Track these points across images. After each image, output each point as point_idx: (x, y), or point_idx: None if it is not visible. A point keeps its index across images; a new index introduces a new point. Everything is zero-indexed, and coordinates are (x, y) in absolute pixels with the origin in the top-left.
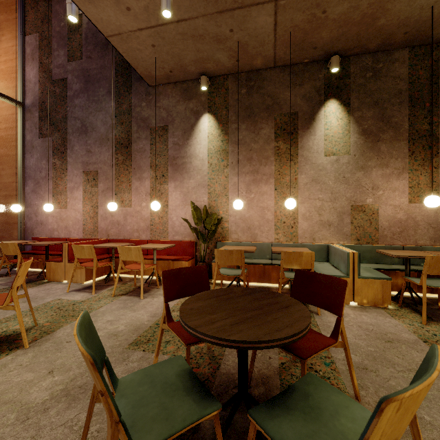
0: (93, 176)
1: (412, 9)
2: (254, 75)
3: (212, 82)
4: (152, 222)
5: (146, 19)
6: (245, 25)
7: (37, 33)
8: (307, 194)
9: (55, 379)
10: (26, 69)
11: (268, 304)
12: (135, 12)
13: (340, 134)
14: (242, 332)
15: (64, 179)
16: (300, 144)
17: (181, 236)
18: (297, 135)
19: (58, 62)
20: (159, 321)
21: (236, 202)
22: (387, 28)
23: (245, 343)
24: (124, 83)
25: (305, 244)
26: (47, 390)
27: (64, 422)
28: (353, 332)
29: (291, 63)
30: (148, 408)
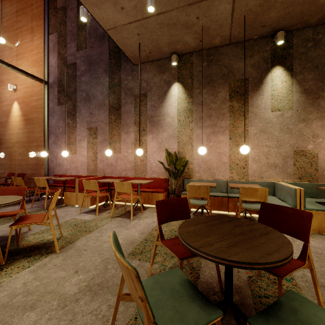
0: (94, 131)
1: None
2: (212, 51)
3: (180, 58)
4: (135, 164)
5: (135, 15)
6: (209, 12)
7: (56, 32)
8: (256, 142)
9: (80, 278)
10: (49, 58)
11: (249, 230)
12: (127, 10)
13: (284, 93)
14: (238, 254)
15: (74, 133)
16: (251, 102)
17: (157, 174)
18: (248, 95)
19: (70, 52)
20: (147, 237)
21: (200, 149)
22: None
23: (244, 264)
24: (116, 63)
25: (255, 181)
26: (76, 285)
27: (91, 311)
28: None
29: (243, 40)
30: (164, 309)
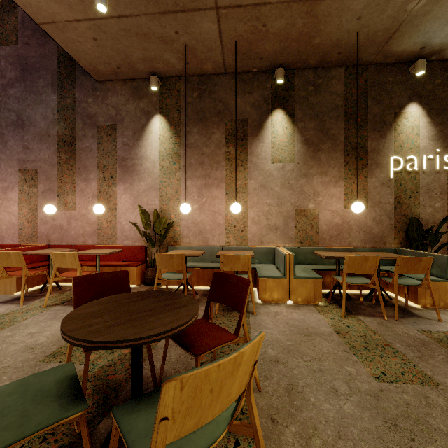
0: (32, 175)
1: (342, 32)
2: (205, 79)
3: (164, 82)
4: (99, 226)
5: (83, 10)
6: (190, 28)
7: None
8: (256, 199)
9: None
10: None
11: (164, 305)
12: (69, 1)
13: (286, 142)
14: (113, 333)
15: None
16: (250, 150)
17: (131, 241)
18: (247, 141)
19: None
20: None
21: (182, 206)
22: (323, 47)
23: (108, 343)
24: (68, 76)
25: (254, 247)
26: None
27: None
28: (279, 329)
29: (241, 71)
30: (7, 417)
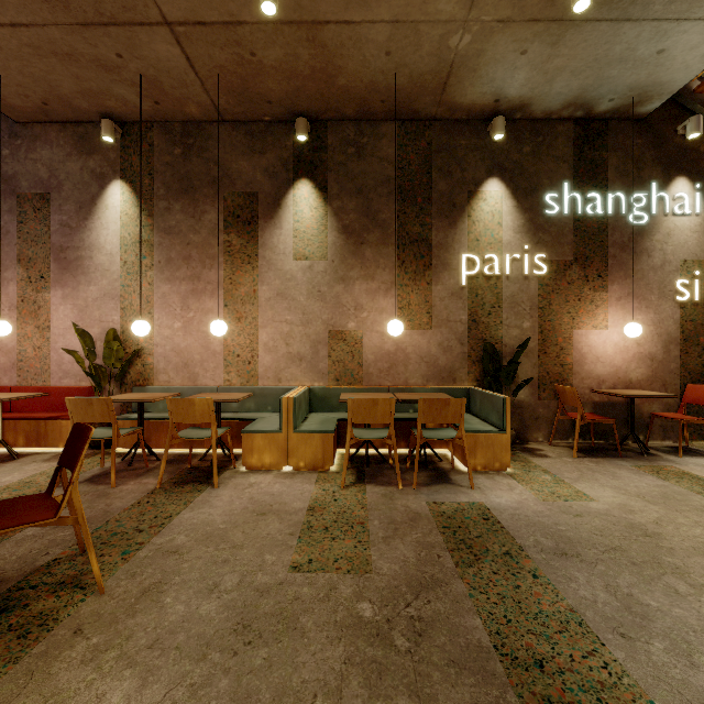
0: None
1: (373, 72)
2: (193, 128)
3: (128, 130)
4: (21, 356)
5: None
6: (139, 51)
7: None
8: (271, 314)
9: None
10: None
11: None
12: None
13: (315, 230)
14: None
15: None
16: (261, 239)
17: (75, 379)
18: (256, 226)
19: None
20: None
21: (134, 324)
22: (355, 91)
23: None
24: None
25: (266, 387)
26: None
27: None
28: (230, 507)
29: (246, 119)
30: None
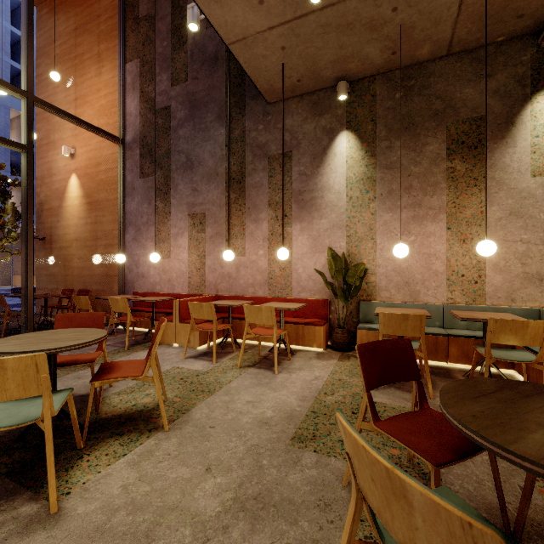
0: (200, 219)
1: None
2: (414, 71)
3: (353, 88)
4: (271, 275)
5: (281, 12)
6: None
7: (138, 58)
8: (501, 234)
9: (218, 482)
10: (127, 101)
11: None
12: (269, 4)
13: None
14: None
15: (167, 224)
16: (490, 161)
17: (310, 293)
18: (484, 148)
19: (160, 89)
20: (315, 408)
21: (398, 247)
22: None
23: None
24: (237, 104)
25: (499, 307)
26: (215, 498)
27: None
28: None
29: (474, 46)
30: None
